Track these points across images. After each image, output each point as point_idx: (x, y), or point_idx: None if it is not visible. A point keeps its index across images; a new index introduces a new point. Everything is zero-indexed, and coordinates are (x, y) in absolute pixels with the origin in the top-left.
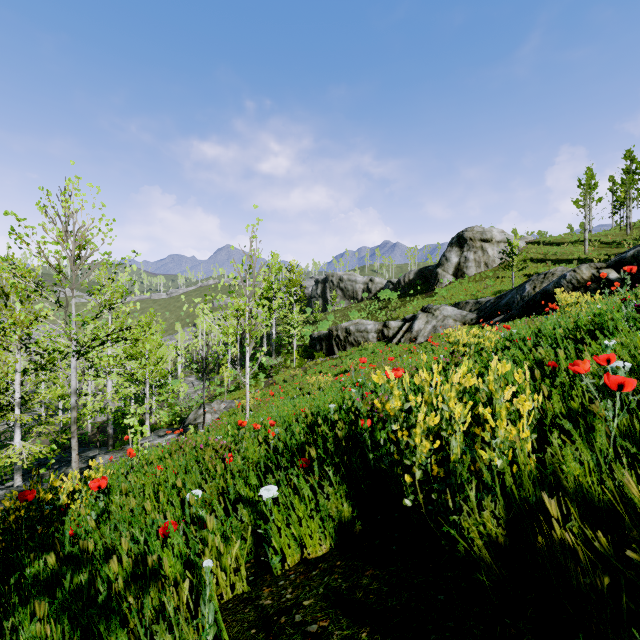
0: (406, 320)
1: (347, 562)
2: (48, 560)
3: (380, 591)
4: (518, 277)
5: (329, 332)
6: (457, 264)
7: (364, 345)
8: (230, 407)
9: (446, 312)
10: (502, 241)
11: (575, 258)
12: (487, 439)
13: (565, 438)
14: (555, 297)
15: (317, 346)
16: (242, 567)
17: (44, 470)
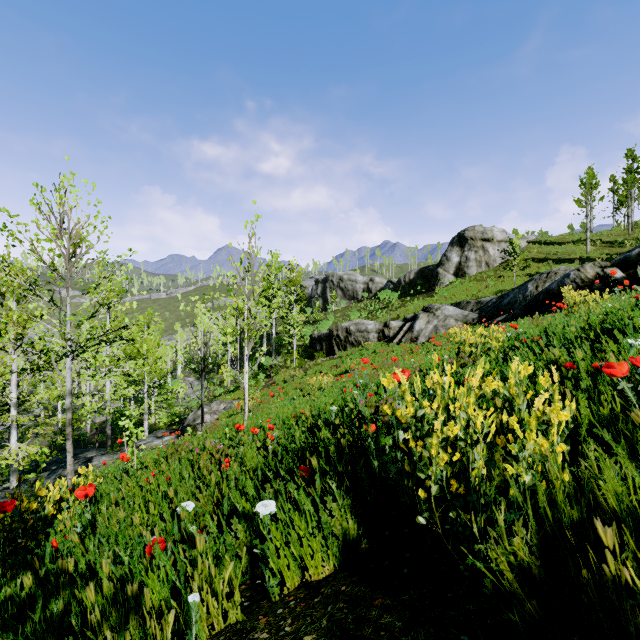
0: (407, 320)
1: (353, 587)
2: (24, 581)
3: (392, 627)
4: (520, 276)
5: (329, 332)
6: (458, 264)
7: (365, 345)
8: (229, 408)
9: (447, 312)
10: (503, 240)
11: (577, 257)
12: (514, 452)
13: (599, 449)
14: (559, 296)
15: (317, 346)
16: (236, 593)
17: (34, 475)
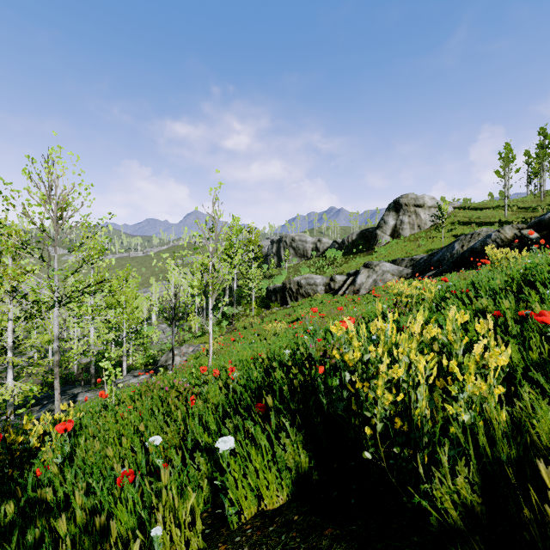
0: (350, 275)
1: (305, 517)
2: (6, 509)
3: None
4: (447, 237)
5: (283, 285)
6: (394, 226)
7: (313, 296)
8: (197, 350)
9: (385, 268)
10: (433, 206)
11: (496, 221)
12: (454, 394)
13: (531, 391)
14: (481, 254)
15: (272, 297)
16: (197, 522)
17: (24, 410)
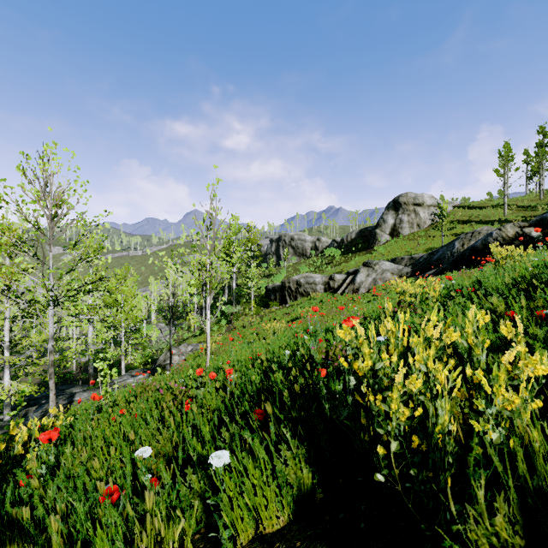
0: (349, 273)
1: (308, 544)
2: None
3: None
4: (447, 236)
5: (282, 284)
6: (393, 225)
7: (313, 295)
8: (195, 349)
9: (384, 266)
10: (432, 205)
11: (496, 220)
12: (483, 408)
13: None
14: (483, 253)
15: (272, 296)
16: None
17: (15, 412)
